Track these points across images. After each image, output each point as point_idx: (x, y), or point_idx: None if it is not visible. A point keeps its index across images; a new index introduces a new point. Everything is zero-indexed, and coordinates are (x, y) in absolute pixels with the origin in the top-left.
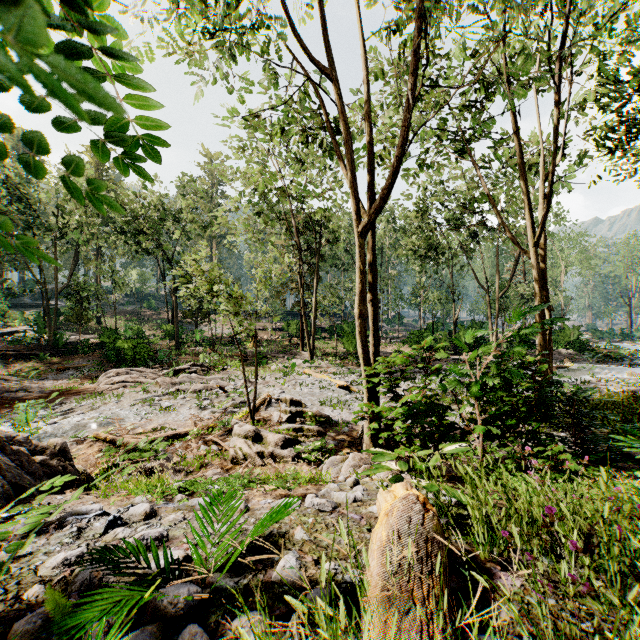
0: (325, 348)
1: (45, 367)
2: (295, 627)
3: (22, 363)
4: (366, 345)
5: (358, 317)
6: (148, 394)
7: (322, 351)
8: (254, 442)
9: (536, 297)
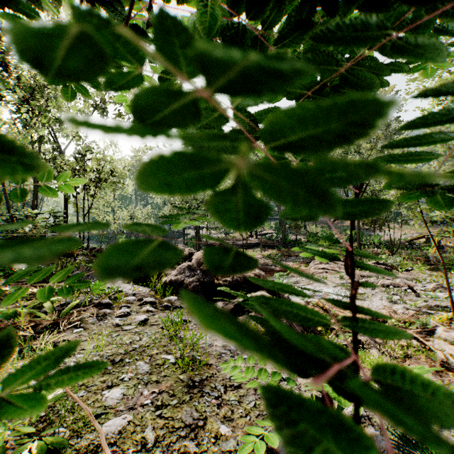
0: None
1: (280, 253)
2: None
3: (270, 250)
4: None
5: None
6: (343, 280)
7: None
8: None
9: None
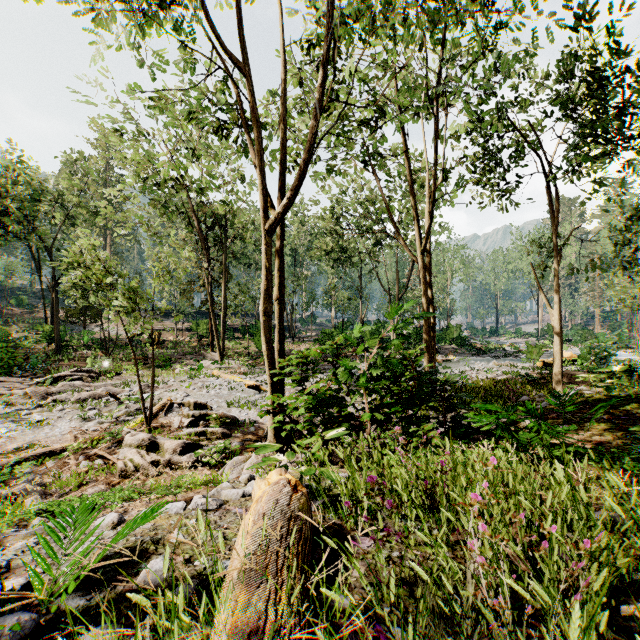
0: (237, 348)
1: None
2: (148, 629)
3: None
4: (269, 343)
5: (261, 315)
6: (13, 408)
7: (234, 351)
8: (149, 451)
9: (423, 299)
